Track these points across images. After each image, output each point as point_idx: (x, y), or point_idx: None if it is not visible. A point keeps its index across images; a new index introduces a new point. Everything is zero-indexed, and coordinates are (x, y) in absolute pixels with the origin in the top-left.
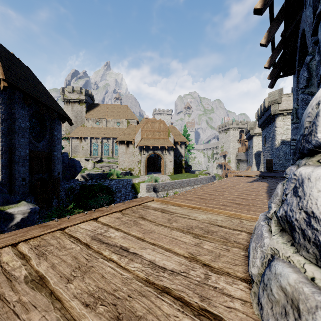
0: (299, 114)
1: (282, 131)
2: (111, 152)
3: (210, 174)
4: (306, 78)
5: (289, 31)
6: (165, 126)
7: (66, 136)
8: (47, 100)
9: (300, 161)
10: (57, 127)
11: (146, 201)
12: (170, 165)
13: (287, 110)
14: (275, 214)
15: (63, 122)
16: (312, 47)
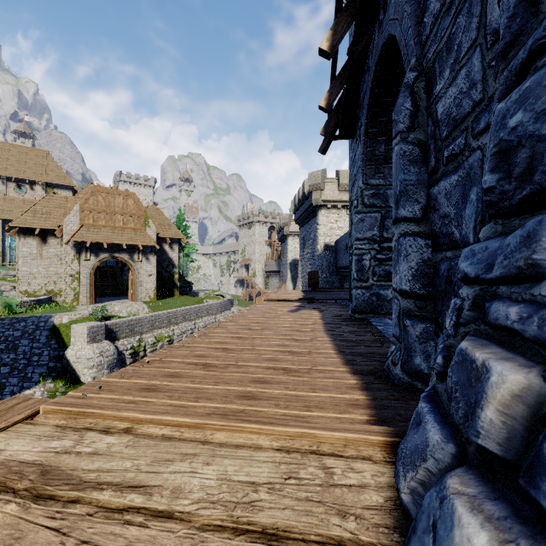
0: (365, 198)
1: (325, 231)
2: None
3: (226, 296)
4: (409, 113)
5: (360, 48)
6: (139, 205)
7: None
8: None
9: None
10: None
11: None
12: (149, 282)
13: (332, 202)
14: None
15: None
16: (416, 57)
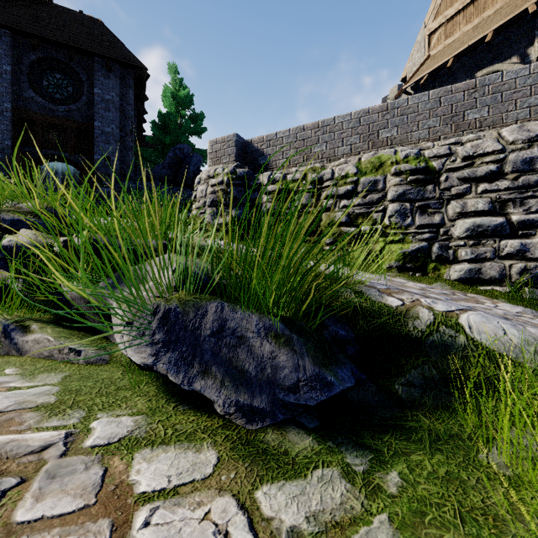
0: None
1: None
2: None
3: None
4: None
5: None
6: None
7: None
8: (71, 39)
9: None
10: (103, 81)
11: None
12: None
13: None
14: None
15: (108, 68)
16: None
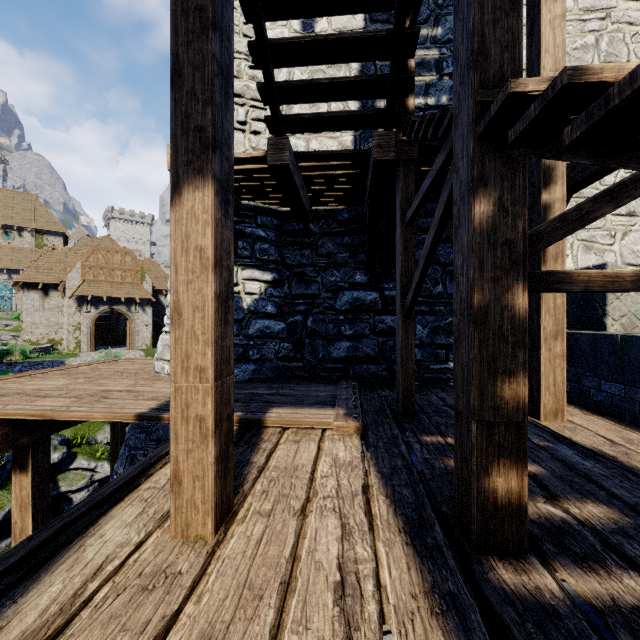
0: None
1: None
2: None
3: None
4: None
5: None
6: (136, 262)
7: None
8: None
9: None
10: None
11: (116, 360)
12: (145, 331)
13: None
14: None
15: None
16: None
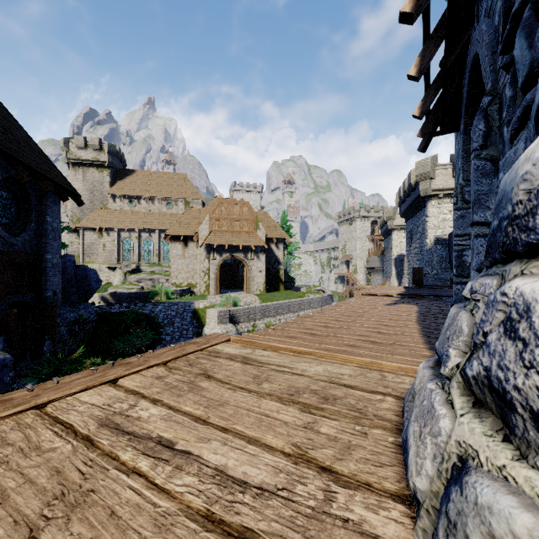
0: (466, 194)
1: (436, 223)
2: (156, 254)
3: (326, 292)
4: (482, 133)
5: (453, 58)
6: (251, 212)
7: (73, 225)
8: (32, 158)
9: (502, 267)
10: (52, 208)
11: (214, 343)
12: (259, 277)
13: (444, 190)
14: (460, 371)
15: (65, 199)
16: (491, 83)
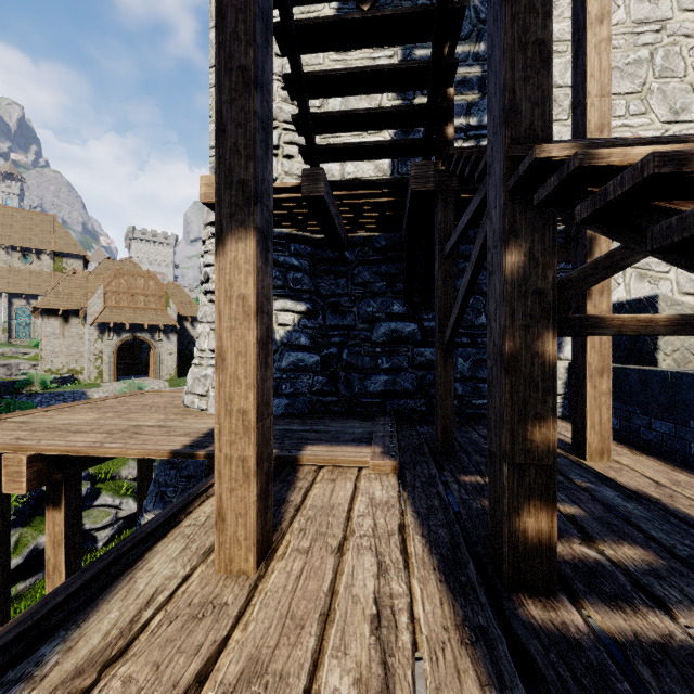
0: None
1: None
2: (3, 329)
3: None
4: None
5: None
6: (160, 286)
7: None
8: None
9: None
10: None
11: (143, 392)
12: (170, 360)
13: None
14: None
15: None
16: None
